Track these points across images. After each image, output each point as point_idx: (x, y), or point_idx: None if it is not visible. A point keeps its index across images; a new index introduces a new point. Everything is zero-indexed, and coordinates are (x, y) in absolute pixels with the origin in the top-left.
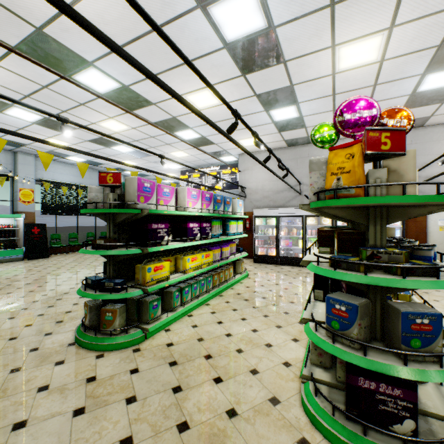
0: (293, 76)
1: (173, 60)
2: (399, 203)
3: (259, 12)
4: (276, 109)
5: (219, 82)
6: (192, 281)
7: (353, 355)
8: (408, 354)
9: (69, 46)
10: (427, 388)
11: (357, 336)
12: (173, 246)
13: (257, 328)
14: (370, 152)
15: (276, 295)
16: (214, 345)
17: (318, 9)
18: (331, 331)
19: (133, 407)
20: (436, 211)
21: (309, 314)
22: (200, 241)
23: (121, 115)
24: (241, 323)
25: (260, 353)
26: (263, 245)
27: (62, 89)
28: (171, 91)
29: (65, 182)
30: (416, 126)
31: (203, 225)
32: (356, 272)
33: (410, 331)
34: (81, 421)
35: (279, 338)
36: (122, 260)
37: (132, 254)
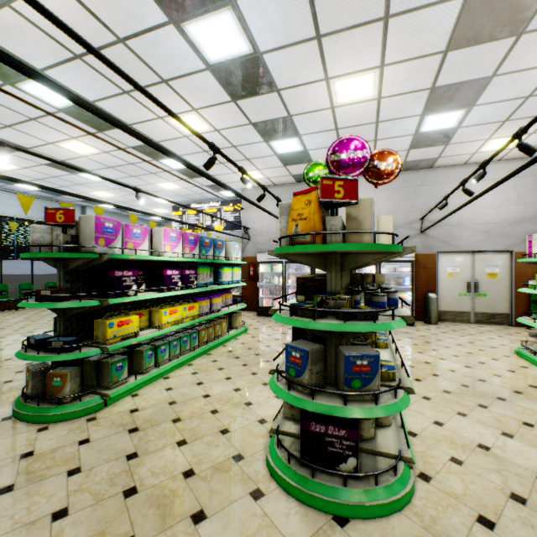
0: (290, 106)
1: (148, 77)
2: (343, 251)
3: (241, 35)
4: (277, 140)
5: (207, 107)
6: (171, 338)
7: (303, 400)
8: (348, 394)
9: (8, 49)
10: (387, 431)
11: (308, 382)
12: (144, 297)
13: (240, 387)
14: (324, 200)
15: (272, 351)
16: (187, 408)
17: (304, 40)
18: (287, 379)
19: (75, 479)
20: (385, 259)
21: (280, 365)
22: (181, 290)
23: (87, 135)
24: (224, 383)
25: (237, 412)
26: (268, 296)
27: (2, 99)
28: (119, 125)
29: (14, 216)
30: (426, 167)
31: (186, 272)
32: (308, 318)
33: (351, 373)
34: (7, 499)
35: (262, 395)
36: (77, 314)
37: (88, 306)
